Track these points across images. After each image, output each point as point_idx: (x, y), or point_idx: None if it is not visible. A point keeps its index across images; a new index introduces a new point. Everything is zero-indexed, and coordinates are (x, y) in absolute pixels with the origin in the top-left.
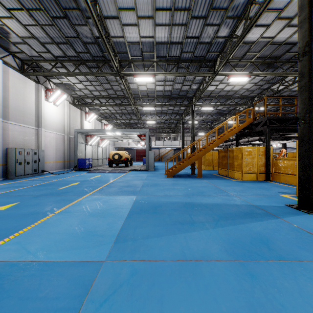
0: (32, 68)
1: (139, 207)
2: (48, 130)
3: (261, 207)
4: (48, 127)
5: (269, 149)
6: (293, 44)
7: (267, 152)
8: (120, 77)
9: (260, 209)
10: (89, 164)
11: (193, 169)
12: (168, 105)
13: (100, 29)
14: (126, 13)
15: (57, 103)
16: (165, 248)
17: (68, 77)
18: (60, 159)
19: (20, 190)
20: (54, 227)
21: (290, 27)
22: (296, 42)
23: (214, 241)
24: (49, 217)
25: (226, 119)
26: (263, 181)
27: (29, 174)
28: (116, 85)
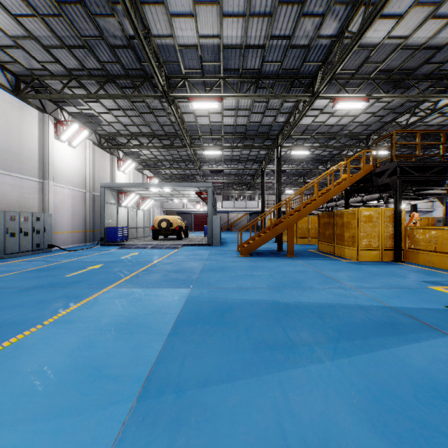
0: (33, 89)
1: (193, 310)
2: (60, 184)
3: (406, 311)
4: (59, 180)
5: (400, 212)
6: (437, 49)
7: (397, 217)
8: (168, 101)
9: (406, 314)
10: (122, 235)
11: (280, 243)
12: (242, 148)
13: (133, 19)
14: None
15: (75, 143)
16: (241, 413)
17: (89, 103)
18: (79, 227)
19: (4, 278)
20: (31, 356)
21: (435, 20)
22: (442, 45)
23: (340, 394)
24: (29, 333)
25: (326, 169)
26: (391, 262)
27: (27, 251)
28: (163, 117)
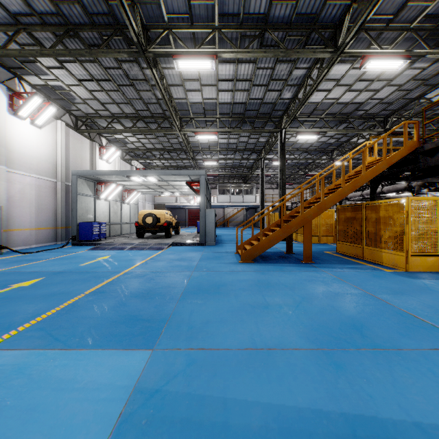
0: None
1: None
2: (19, 171)
3: None
4: (17, 165)
5: None
6: None
7: None
8: (147, 60)
9: None
10: (100, 232)
11: (290, 243)
12: (240, 131)
13: None
14: None
15: (39, 122)
16: None
17: (54, 70)
18: (47, 223)
19: None
20: None
21: None
22: None
23: None
24: None
25: (332, 159)
26: None
27: None
28: (146, 91)
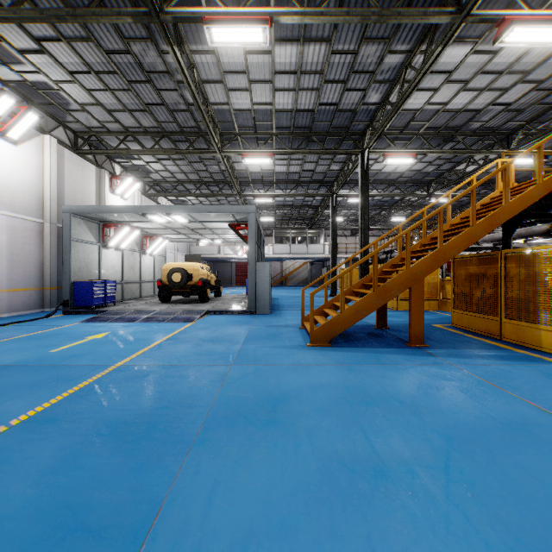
0: None
1: None
2: None
3: None
4: None
5: None
6: None
7: None
8: (164, 30)
9: None
10: (105, 295)
11: (382, 313)
12: (306, 153)
13: None
14: None
15: (14, 135)
16: None
17: (31, 55)
18: (27, 282)
19: None
20: None
21: None
22: None
23: None
24: None
25: (429, 194)
26: None
27: None
28: (170, 91)
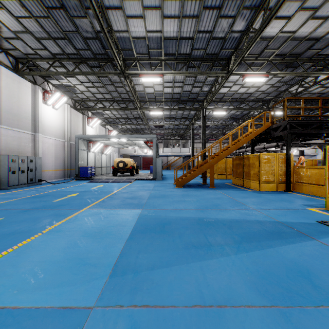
0: (27, 68)
1: (143, 224)
2: (46, 136)
3: (289, 224)
4: (46, 133)
5: (289, 156)
6: (316, 40)
7: (287, 159)
8: (124, 77)
9: (288, 226)
10: (91, 172)
11: (204, 178)
12: (177, 109)
13: (100, 20)
14: (130, 3)
15: (57, 106)
16: (175, 284)
17: (68, 77)
18: (60, 167)
19: (10, 202)
20: (37, 252)
21: (314, 20)
22: (320, 37)
23: (239, 274)
24: (34, 238)
25: (239, 124)
26: (283, 191)
27: (24, 184)
28: (120, 87)
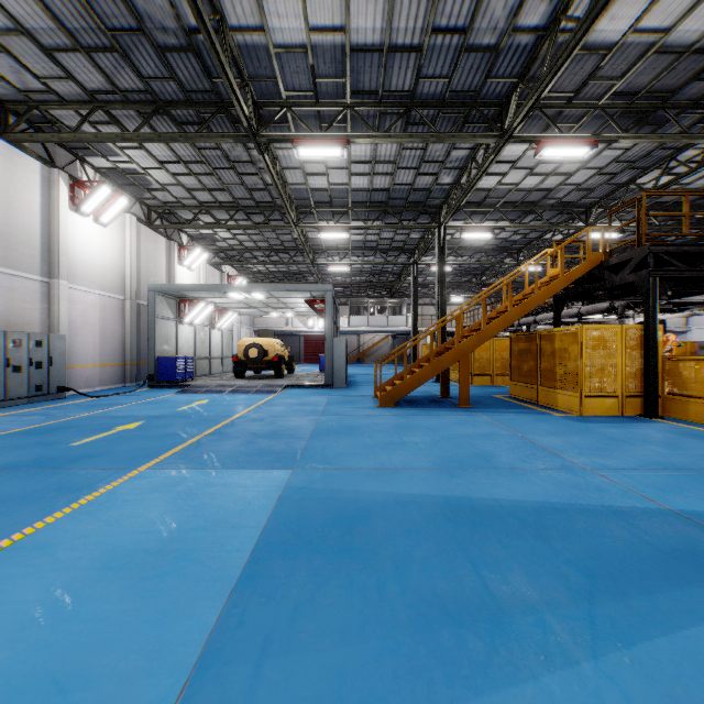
0: (32, 126)
1: (293, 520)
2: (80, 286)
3: None
4: (78, 279)
5: (654, 332)
6: None
7: (648, 340)
8: (259, 146)
9: None
10: (185, 370)
11: (446, 384)
12: (382, 227)
13: None
14: None
15: (105, 218)
16: None
17: (129, 150)
18: (113, 358)
19: None
20: None
21: None
22: None
23: None
24: None
25: (518, 263)
26: (638, 417)
27: (20, 397)
28: (251, 175)
